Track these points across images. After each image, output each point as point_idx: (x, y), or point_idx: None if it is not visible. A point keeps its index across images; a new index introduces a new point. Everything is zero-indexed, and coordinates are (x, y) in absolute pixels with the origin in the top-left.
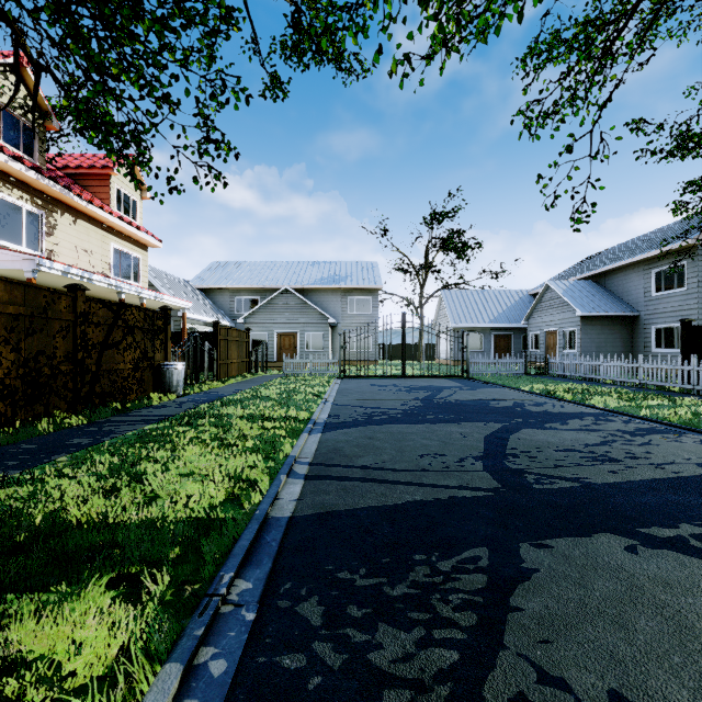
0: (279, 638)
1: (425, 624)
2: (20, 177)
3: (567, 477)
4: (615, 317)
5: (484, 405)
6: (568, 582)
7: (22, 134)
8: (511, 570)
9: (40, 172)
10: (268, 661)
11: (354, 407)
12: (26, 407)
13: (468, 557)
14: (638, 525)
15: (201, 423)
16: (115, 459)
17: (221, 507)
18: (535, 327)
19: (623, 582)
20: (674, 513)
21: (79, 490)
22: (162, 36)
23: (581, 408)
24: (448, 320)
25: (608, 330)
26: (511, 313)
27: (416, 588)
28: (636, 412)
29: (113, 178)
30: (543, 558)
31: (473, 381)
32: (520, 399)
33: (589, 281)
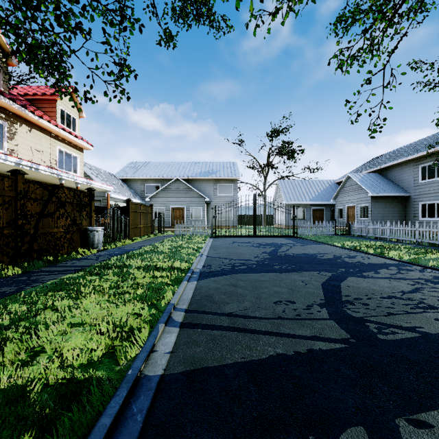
0: None
1: None
2: None
3: (403, 326)
4: (394, 197)
5: (313, 257)
6: None
7: None
8: None
9: (3, 95)
10: None
11: (222, 259)
12: None
13: None
14: None
15: (107, 273)
16: (24, 308)
17: (97, 364)
18: (340, 203)
19: None
20: None
21: None
22: None
23: (383, 260)
24: (282, 199)
25: (389, 205)
26: (324, 194)
27: None
28: (425, 263)
29: (58, 102)
30: None
31: (301, 239)
32: (337, 253)
33: (376, 173)
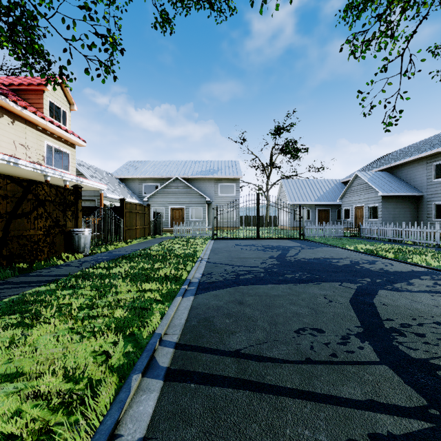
0: None
1: None
2: None
3: None
4: (406, 196)
5: (328, 263)
6: None
7: None
8: None
9: None
10: None
11: (224, 265)
12: None
13: None
14: None
15: (85, 285)
16: None
17: None
18: (347, 204)
19: None
20: None
21: None
22: None
23: (408, 266)
24: (286, 200)
25: (400, 206)
26: (329, 194)
27: None
28: None
29: (46, 93)
30: None
31: (308, 241)
32: (353, 258)
33: (385, 172)
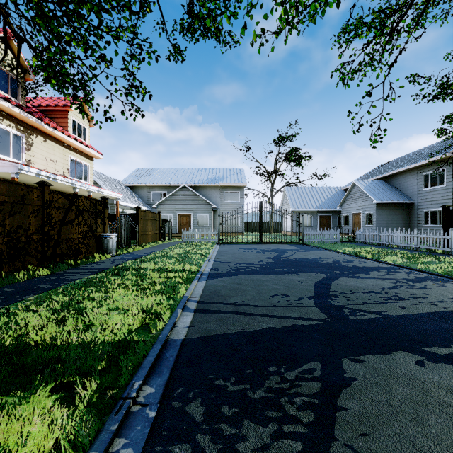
0: (172, 432)
1: (277, 421)
2: (8, 111)
3: (372, 311)
4: (398, 204)
5: (313, 261)
6: (378, 388)
7: (10, 83)
8: (337, 379)
9: (21, 109)
10: (163, 450)
11: (228, 263)
12: (9, 263)
13: (307, 369)
14: (423, 346)
15: (126, 274)
16: (66, 298)
17: (135, 332)
18: (346, 211)
19: (417, 388)
20: (447, 337)
21: (39, 321)
22: (99, 15)
23: (378, 264)
24: (289, 206)
25: (393, 213)
26: (330, 201)
27: (270, 392)
28: (414, 267)
29: (70, 113)
30: (359, 370)
31: (306, 245)
32: (337, 258)
33: (381, 181)
